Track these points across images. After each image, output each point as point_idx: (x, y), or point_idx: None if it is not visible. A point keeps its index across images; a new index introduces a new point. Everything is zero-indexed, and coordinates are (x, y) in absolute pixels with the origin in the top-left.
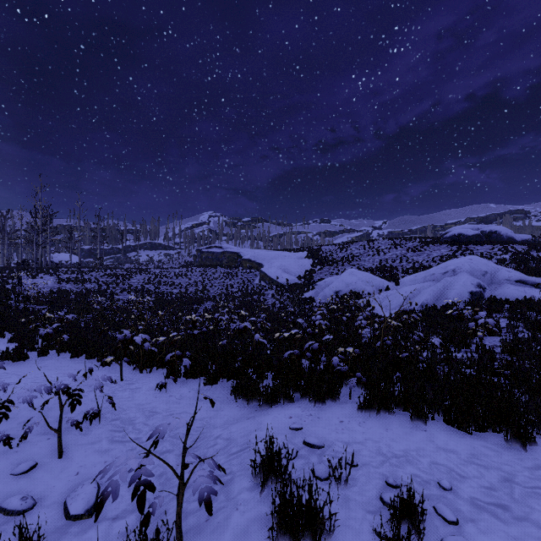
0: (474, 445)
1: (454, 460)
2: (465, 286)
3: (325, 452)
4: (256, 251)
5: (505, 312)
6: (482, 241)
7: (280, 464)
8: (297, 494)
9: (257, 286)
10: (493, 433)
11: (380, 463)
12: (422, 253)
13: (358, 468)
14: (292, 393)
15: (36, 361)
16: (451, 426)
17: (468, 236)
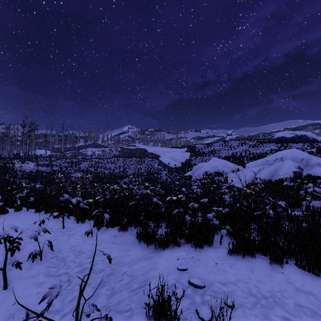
0: None
1: (314, 302)
2: (290, 168)
3: (206, 292)
4: (156, 148)
5: (318, 184)
6: (296, 141)
7: (170, 308)
8: None
9: (156, 169)
10: None
11: (253, 304)
12: (258, 148)
13: (235, 309)
14: (179, 240)
15: (13, 214)
16: (302, 269)
17: (288, 138)
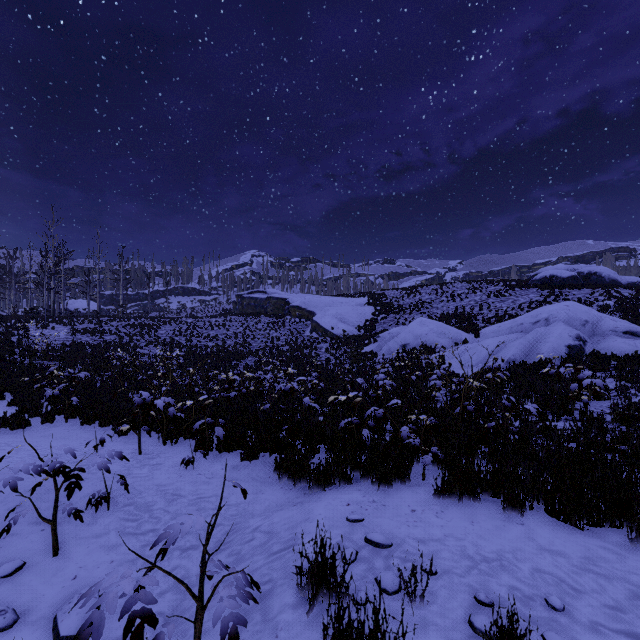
0: (588, 544)
1: (563, 566)
2: (561, 339)
3: (394, 554)
4: (307, 297)
5: (611, 370)
6: (579, 284)
7: (334, 573)
8: (357, 619)
9: (308, 339)
10: (611, 528)
11: (466, 570)
12: (506, 298)
13: (438, 577)
14: (351, 472)
15: (39, 429)
16: (556, 518)
17: (562, 278)
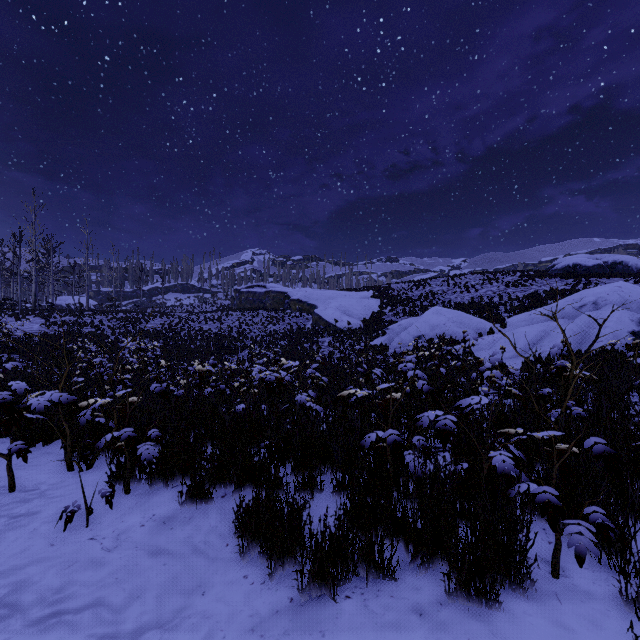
0: None
1: None
2: (622, 324)
3: None
4: (308, 290)
5: None
6: (607, 273)
7: None
8: None
9: (309, 333)
10: None
11: None
12: (527, 288)
13: None
14: (391, 554)
15: None
16: None
17: (587, 267)
